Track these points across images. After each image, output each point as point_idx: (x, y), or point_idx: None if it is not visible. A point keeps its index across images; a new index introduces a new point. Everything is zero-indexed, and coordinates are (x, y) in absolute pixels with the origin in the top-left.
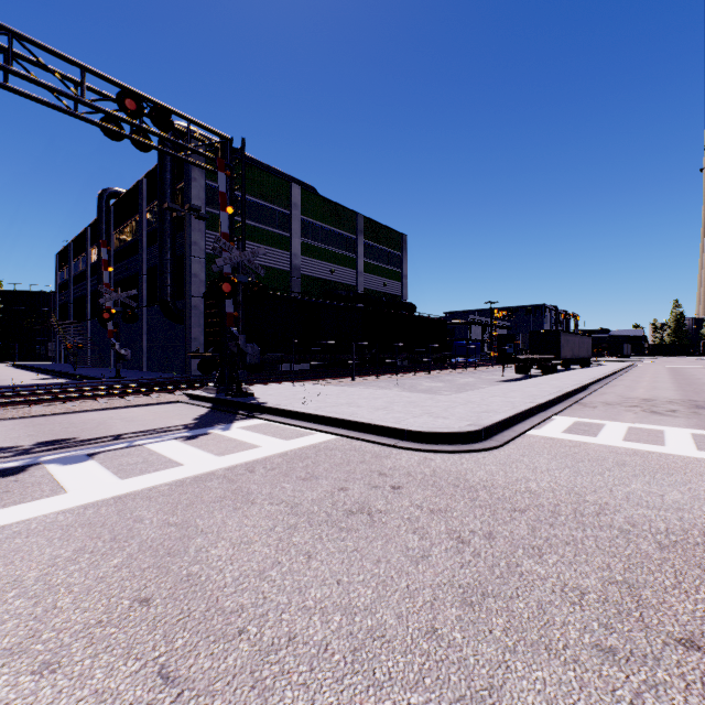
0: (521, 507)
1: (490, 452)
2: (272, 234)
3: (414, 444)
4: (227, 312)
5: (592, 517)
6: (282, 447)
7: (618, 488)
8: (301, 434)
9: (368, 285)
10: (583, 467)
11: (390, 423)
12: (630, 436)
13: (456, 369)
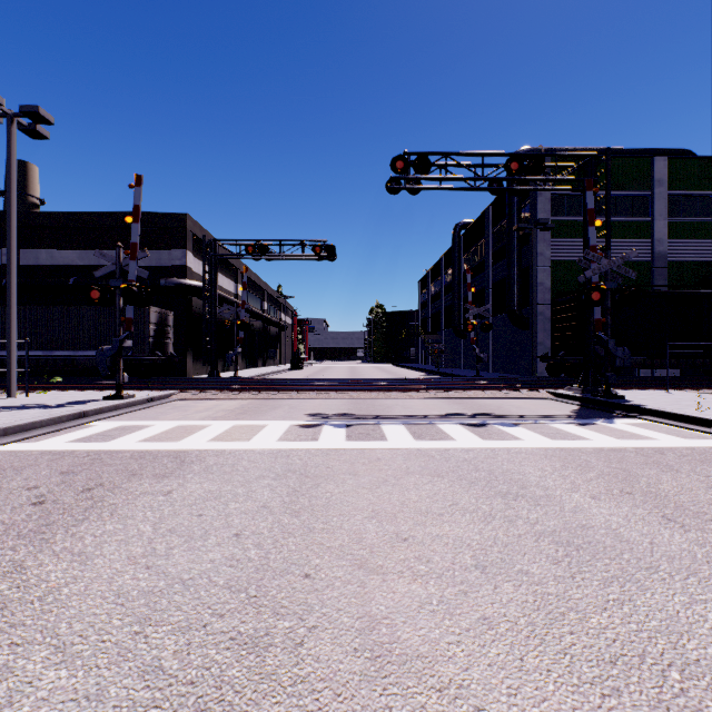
0: None
1: None
2: (625, 223)
3: None
4: (594, 318)
5: None
6: (684, 443)
7: None
8: (702, 437)
9: None
10: None
11: None
12: None
13: None
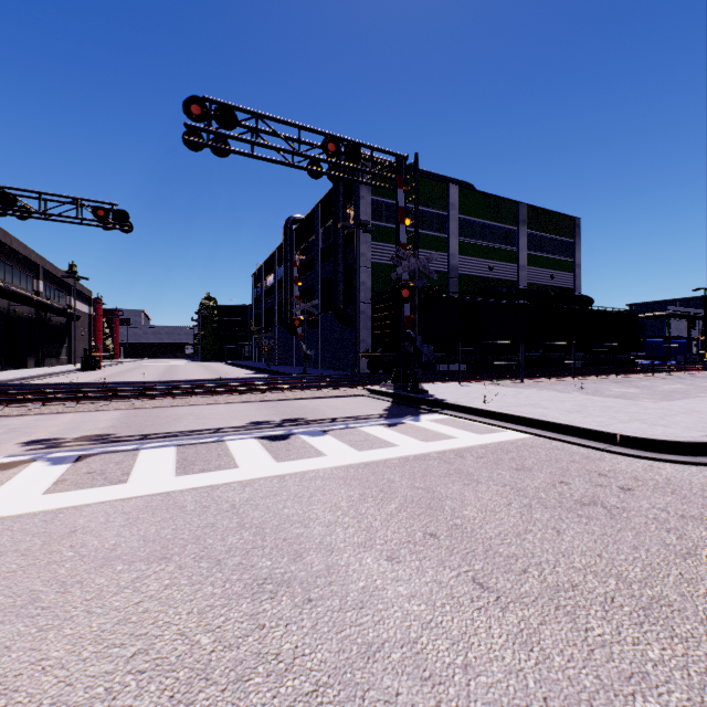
0: None
1: None
2: (430, 237)
3: (631, 450)
4: (405, 315)
5: None
6: (479, 440)
7: None
8: (491, 430)
9: (531, 280)
10: None
11: (594, 426)
12: None
13: (653, 373)
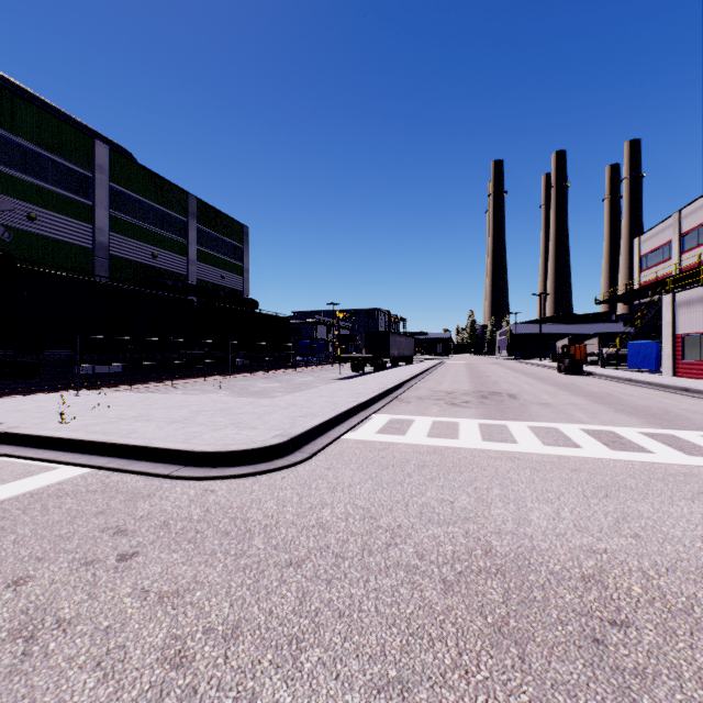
0: (301, 555)
1: (294, 468)
2: (63, 197)
3: (199, 470)
4: None
5: (380, 553)
6: None
7: (414, 500)
8: (28, 473)
9: (203, 276)
10: (386, 476)
11: (174, 443)
12: (433, 431)
13: (297, 368)
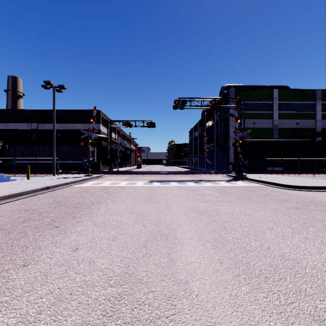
0: (290, 195)
1: (308, 191)
2: (262, 113)
3: (283, 187)
4: (238, 151)
5: (305, 198)
6: (246, 185)
7: None
8: (253, 184)
9: (325, 126)
10: None
11: (280, 183)
12: None
13: None
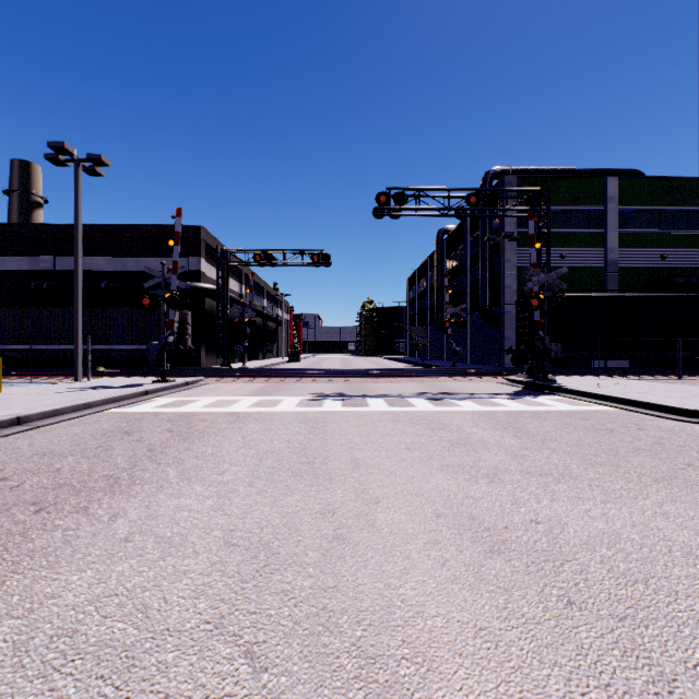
0: None
1: None
2: (582, 234)
3: (684, 418)
4: (535, 320)
5: None
6: (570, 408)
7: None
8: (588, 405)
9: None
10: None
11: (668, 404)
12: None
13: None
